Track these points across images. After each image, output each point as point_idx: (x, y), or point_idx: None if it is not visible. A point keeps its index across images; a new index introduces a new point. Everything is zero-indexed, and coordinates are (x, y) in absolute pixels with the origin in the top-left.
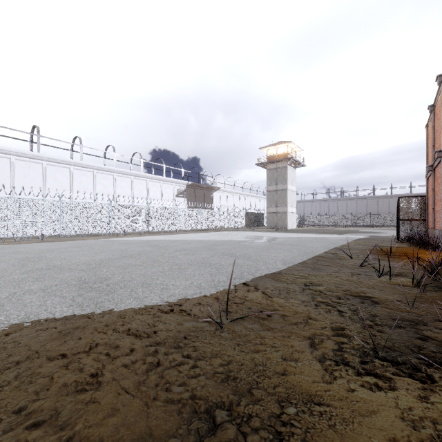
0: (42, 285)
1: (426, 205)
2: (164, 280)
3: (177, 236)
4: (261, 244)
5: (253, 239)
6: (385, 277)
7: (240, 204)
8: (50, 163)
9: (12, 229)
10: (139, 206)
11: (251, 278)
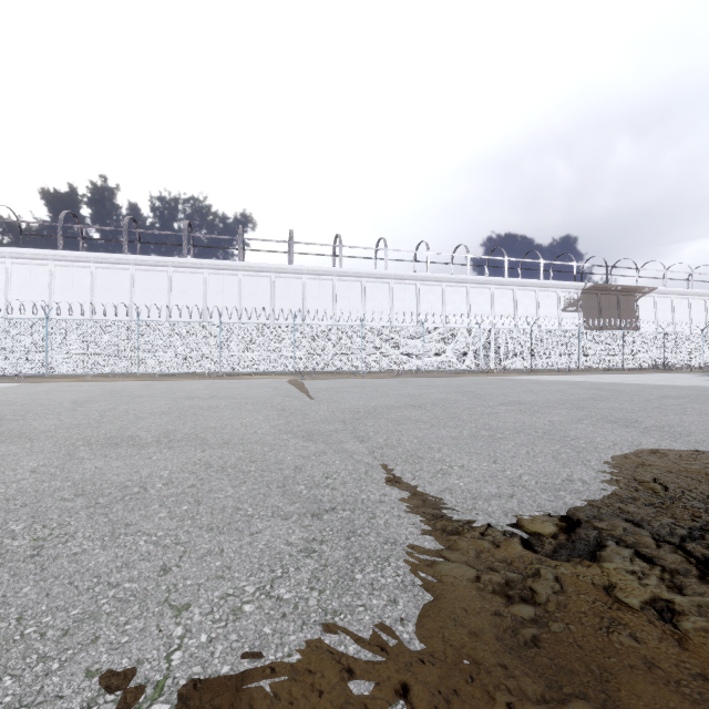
0: (561, 418)
1: None
2: None
3: (602, 377)
4: None
5: None
6: None
7: (707, 317)
8: (397, 281)
9: (381, 362)
10: (517, 330)
11: None
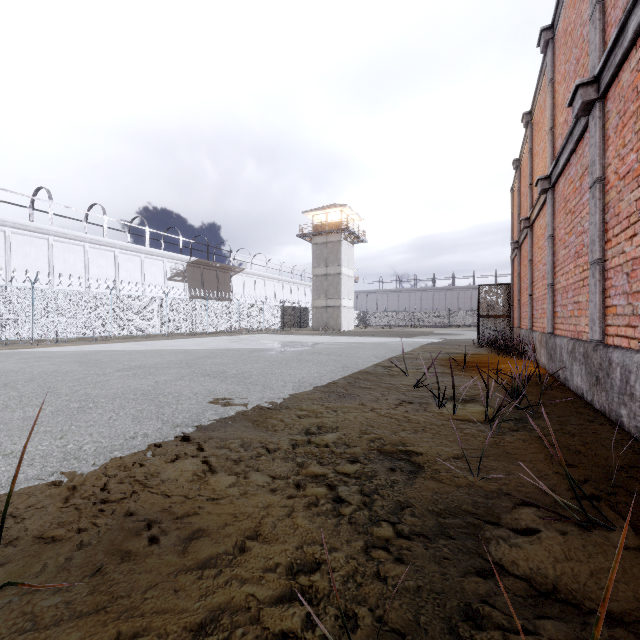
0: None
1: (511, 296)
2: (2, 442)
3: (155, 343)
4: (284, 355)
5: (278, 347)
6: (446, 408)
7: (276, 294)
8: None
9: None
10: (92, 294)
11: (212, 423)
